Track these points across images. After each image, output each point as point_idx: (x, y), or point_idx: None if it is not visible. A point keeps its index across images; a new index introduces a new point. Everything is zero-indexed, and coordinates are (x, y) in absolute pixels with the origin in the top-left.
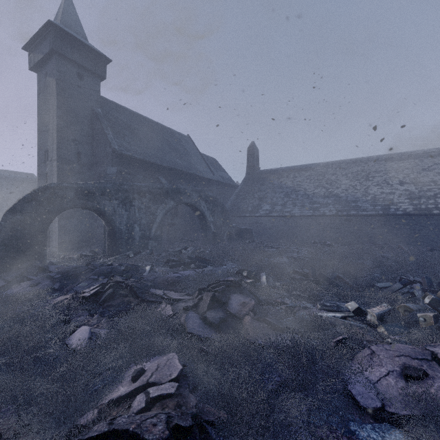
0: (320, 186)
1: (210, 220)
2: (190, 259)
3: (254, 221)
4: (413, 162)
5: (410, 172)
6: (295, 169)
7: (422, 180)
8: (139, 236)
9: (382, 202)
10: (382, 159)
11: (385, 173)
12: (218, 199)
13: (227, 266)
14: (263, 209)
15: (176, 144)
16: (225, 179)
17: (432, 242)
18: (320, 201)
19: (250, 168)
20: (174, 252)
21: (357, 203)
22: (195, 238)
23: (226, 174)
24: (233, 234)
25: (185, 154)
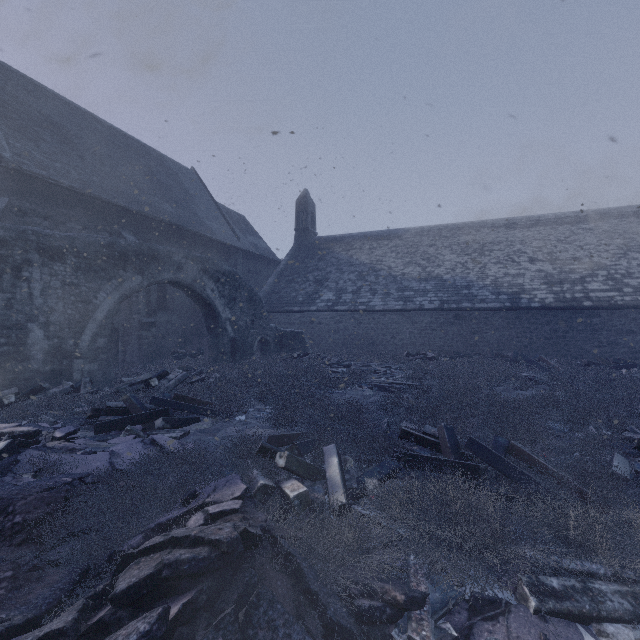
0: (413, 263)
1: (225, 316)
2: (159, 404)
3: (307, 320)
4: (544, 231)
5: (542, 244)
6: (372, 236)
7: (560, 256)
8: (43, 350)
9: (508, 288)
10: (500, 225)
11: (507, 245)
12: (248, 281)
13: (248, 415)
14: (323, 299)
15: (166, 178)
16: (260, 249)
17: (582, 351)
18: (414, 287)
19: (301, 233)
20: (130, 386)
21: (471, 289)
22: (200, 350)
23: (262, 241)
24: (270, 341)
25: (184, 198)
